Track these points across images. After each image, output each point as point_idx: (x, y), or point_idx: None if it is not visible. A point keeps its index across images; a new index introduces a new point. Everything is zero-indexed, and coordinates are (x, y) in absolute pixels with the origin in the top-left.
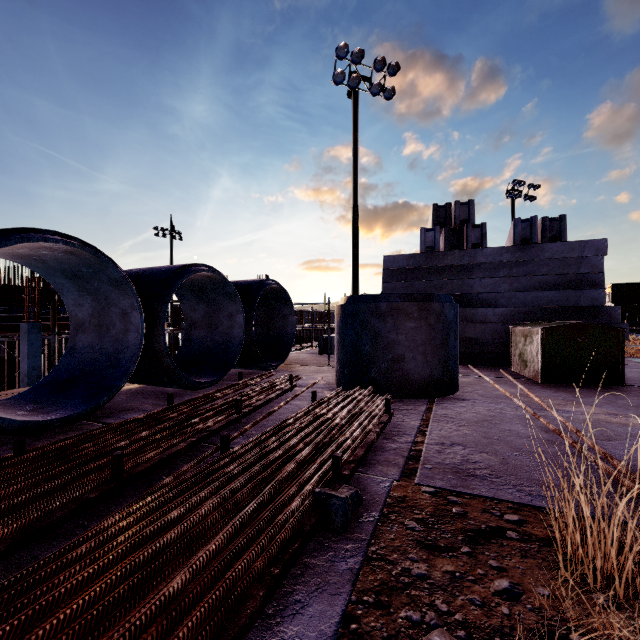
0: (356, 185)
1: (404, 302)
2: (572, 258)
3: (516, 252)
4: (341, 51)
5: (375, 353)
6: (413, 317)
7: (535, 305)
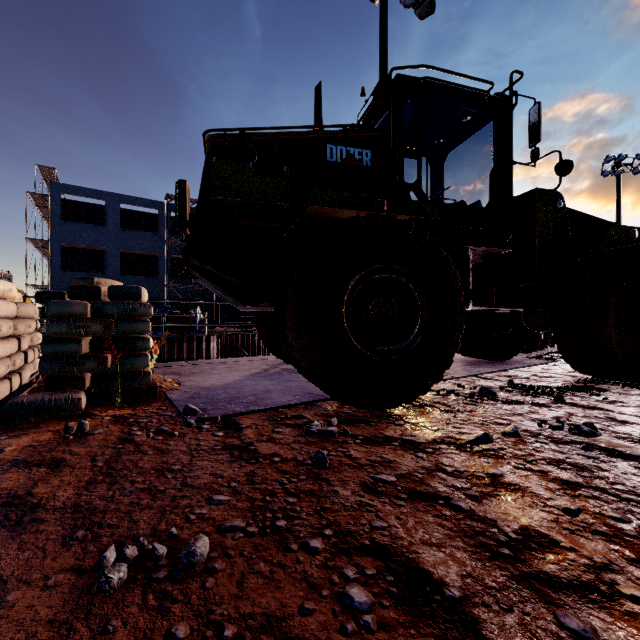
0: None
1: None
2: None
3: None
4: (608, 158)
5: None
6: None
7: None
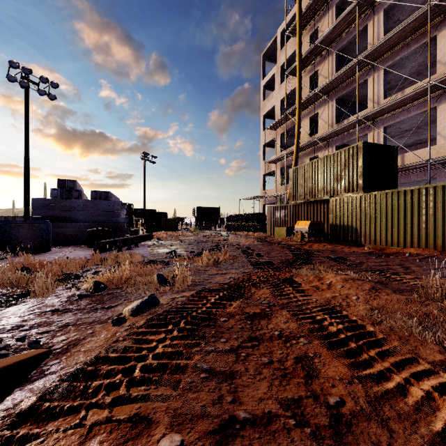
0: (28, 144)
1: (22, 223)
2: (111, 206)
3: (92, 202)
4: (14, 63)
5: (10, 240)
6: (26, 228)
7: (99, 222)
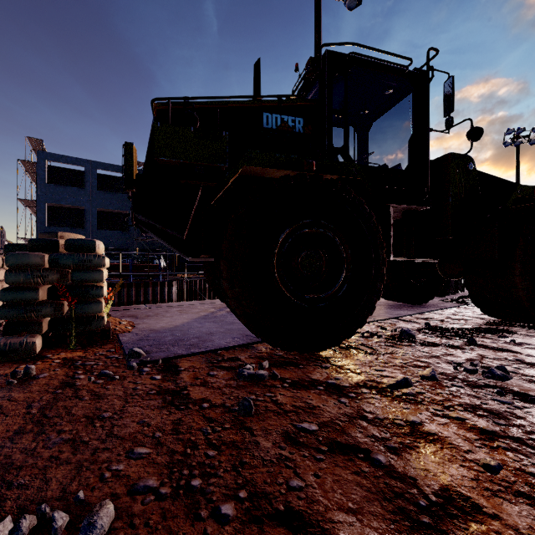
0: None
1: None
2: None
3: None
4: (509, 130)
5: None
6: None
7: None
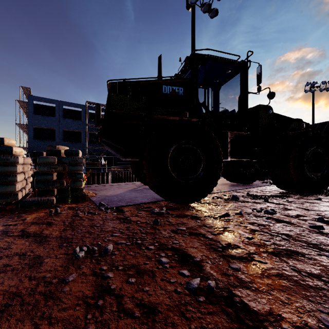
0: (313, 121)
1: None
2: None
3: None
4: (307, 83)
5: None
6: None
7: None
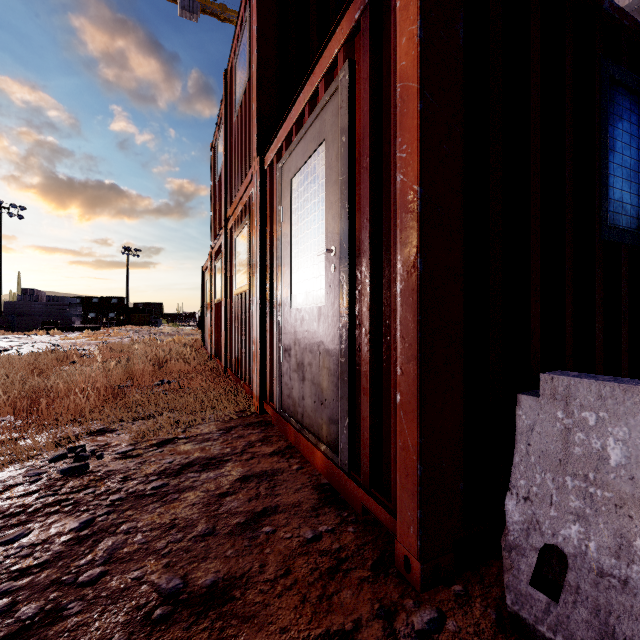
0: (0, 256)
1: None
2: (62, 306)
3: (47, 303)
4: None
5: None
6: (1, 320)
7: (52, 317)
